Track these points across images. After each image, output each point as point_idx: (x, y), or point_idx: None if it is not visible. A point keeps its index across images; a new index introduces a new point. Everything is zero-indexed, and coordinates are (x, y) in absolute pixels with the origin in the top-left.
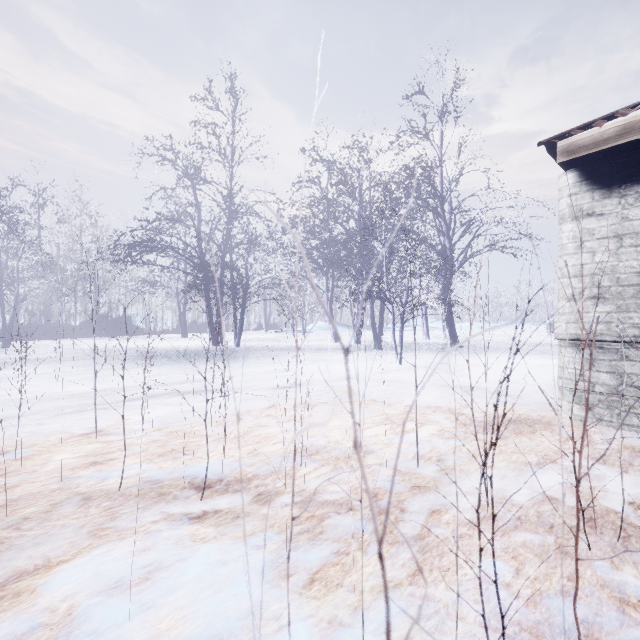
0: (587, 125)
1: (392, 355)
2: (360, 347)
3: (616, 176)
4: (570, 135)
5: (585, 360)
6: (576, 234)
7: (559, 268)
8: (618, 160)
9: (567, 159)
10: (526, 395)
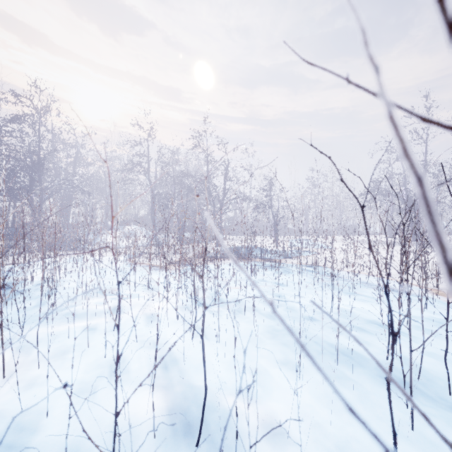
0: None
1: None
2: None
3: None
4: None
5: None
6: None
7: None
8: None
9: None
10: None
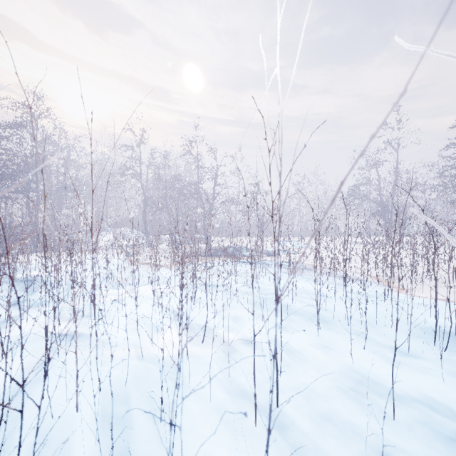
0: None
1: None
2: None
3: None
4: None
5: None
6: None
7: None
8: None
9: None
10: None
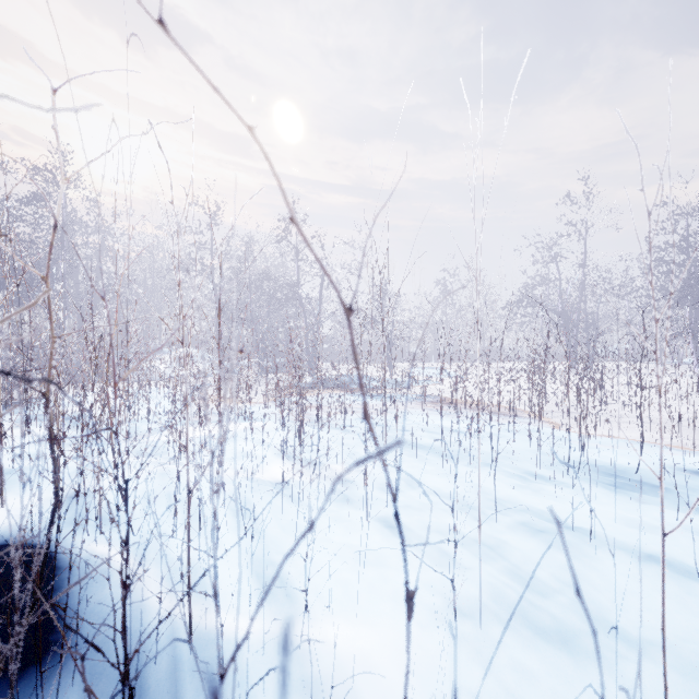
0: None
1: None
2: None
3: None
4: None
5: None
6: None
7: None
8: None
9: None
10: None
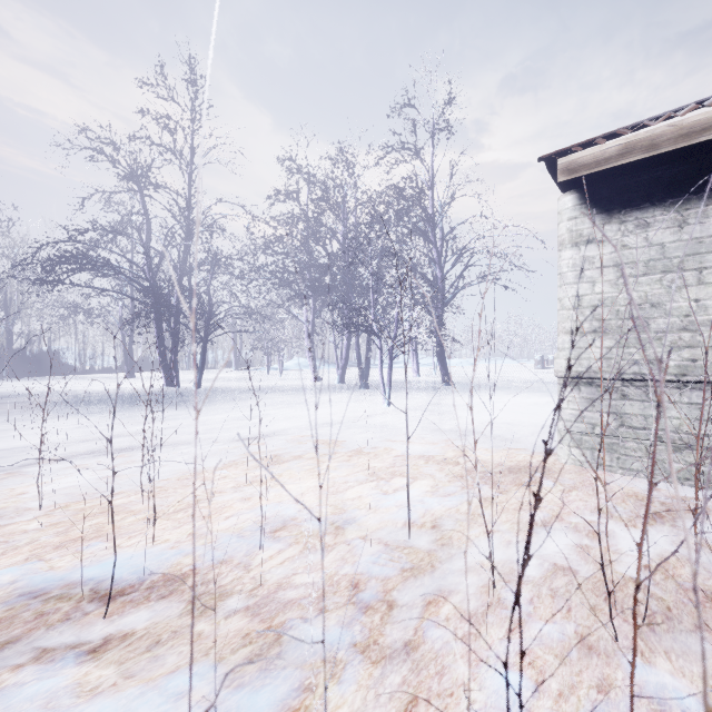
0: (587, 143)
1: (380, 395)
2: (345, 387)
3: (616, 200)
4: (570, 153)
5: (585, 400)
6: (576, 262)
7: (558, 299)
8: (618, 183)
9: (568, 178)
10: (523, 438)
